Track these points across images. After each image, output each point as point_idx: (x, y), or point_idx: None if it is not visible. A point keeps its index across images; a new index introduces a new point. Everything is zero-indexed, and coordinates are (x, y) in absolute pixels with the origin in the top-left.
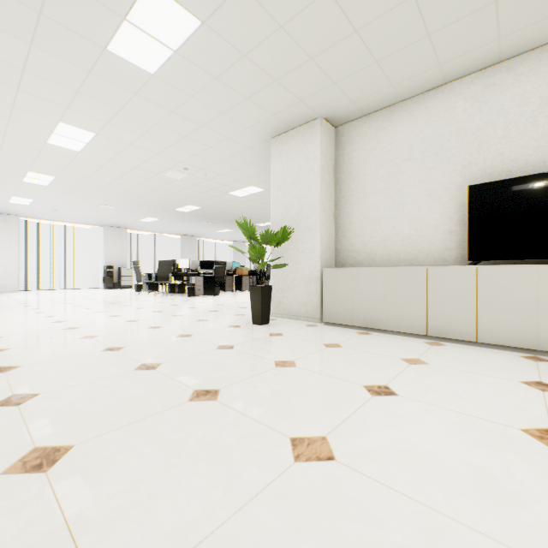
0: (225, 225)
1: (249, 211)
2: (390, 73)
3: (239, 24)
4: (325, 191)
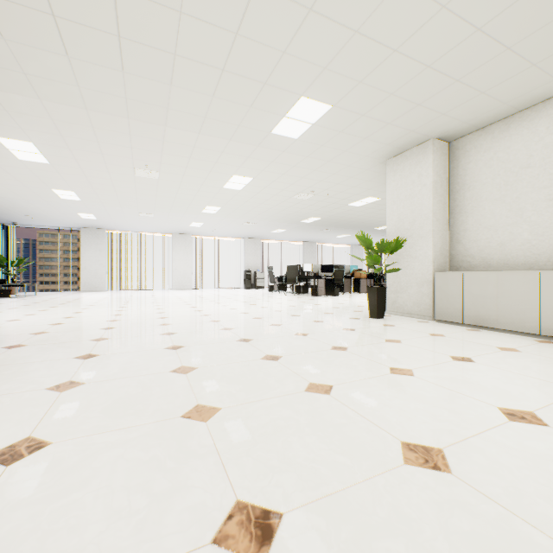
0: (343, 231)
1: (366, 218)
2: (500, 96)
3: (359, 100)
4: (438, 203)
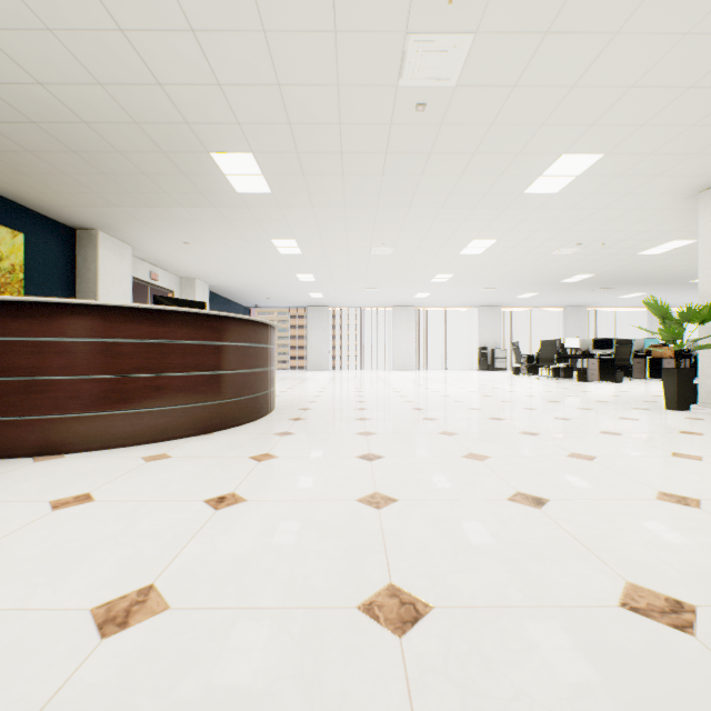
0: (631, 289)
1: (673, 268)
2: None
3: (641, 142)
4: None
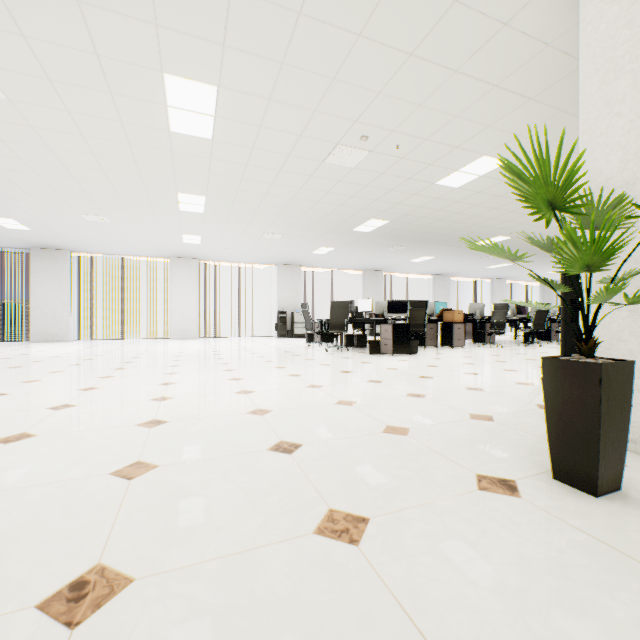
0: (423, 249)
1: (466, 219)
2: None
3: None
4: None
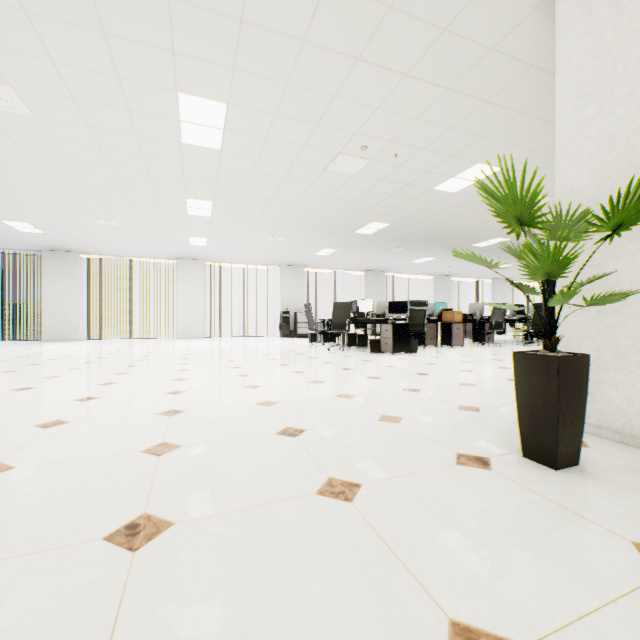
0: (423, 251)
1: (464, 221)
2: None
3: None
4: None
